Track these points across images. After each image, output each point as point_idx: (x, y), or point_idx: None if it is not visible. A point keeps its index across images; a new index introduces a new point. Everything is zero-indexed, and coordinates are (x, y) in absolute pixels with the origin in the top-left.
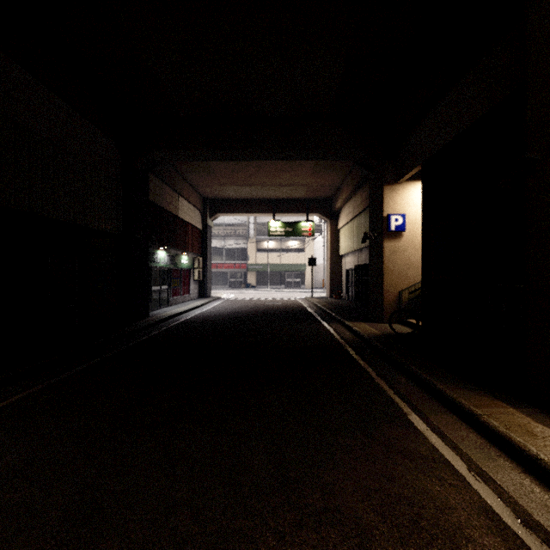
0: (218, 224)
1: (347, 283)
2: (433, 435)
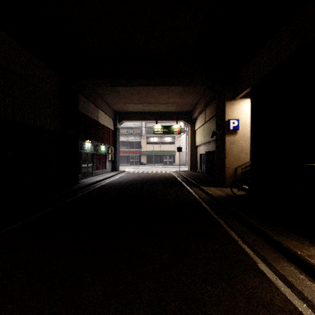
0: (124, 127)
1: (201, 162)
2: (282, 284)
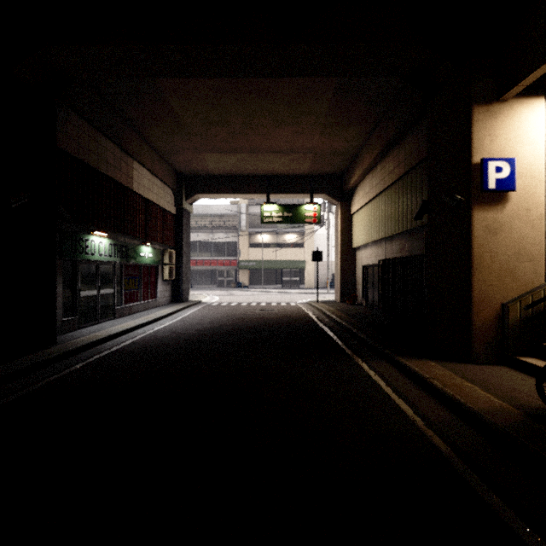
0: (205, 215)
1: (365, 283)
2: None
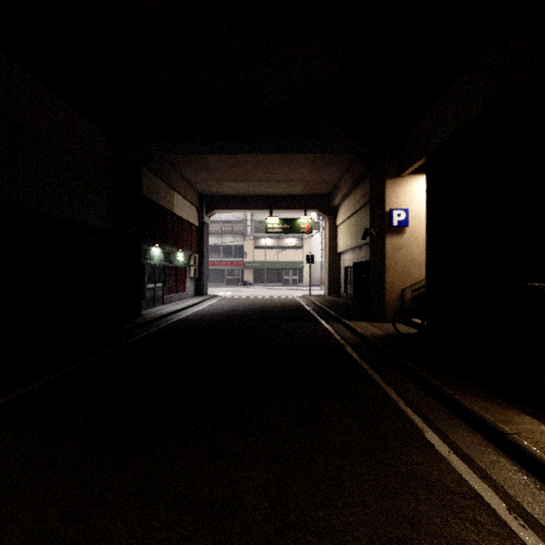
0: (215, 221)
1: (346, 280)
2: (457, 459)
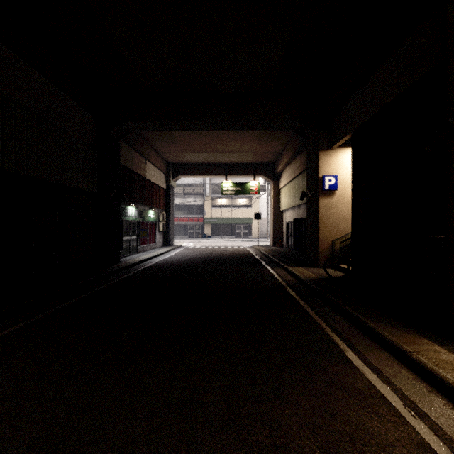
0: (180, 185)
1: (287, 233)
2: (369, 371)
